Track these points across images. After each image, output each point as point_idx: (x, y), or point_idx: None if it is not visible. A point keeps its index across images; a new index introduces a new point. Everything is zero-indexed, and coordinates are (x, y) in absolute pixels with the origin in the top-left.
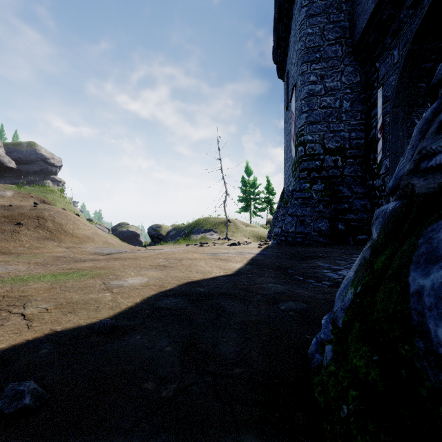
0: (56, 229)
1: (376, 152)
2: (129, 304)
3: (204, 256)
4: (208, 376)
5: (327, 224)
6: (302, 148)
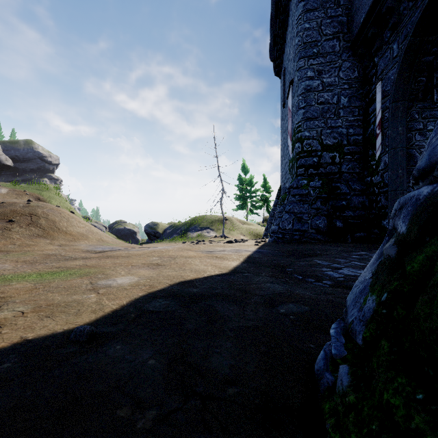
0: (50, 227)
1: (375, 148)
2: (114, 306)
3: (199, 254)
4: (195, 398)
5: (325, 221)
6: (300, 144)
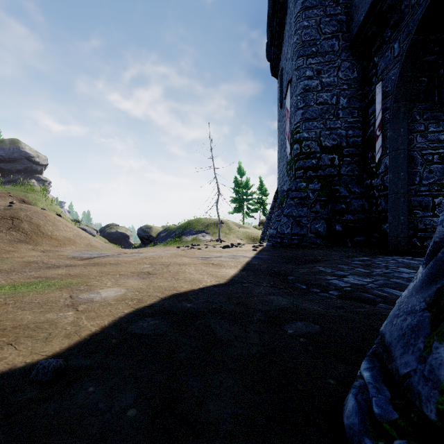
0: (33, 231)
1: (375, 150)
2: (93, 328)
3: (194, 261)
4: None
5: (324, 225)
6: (298, 145)
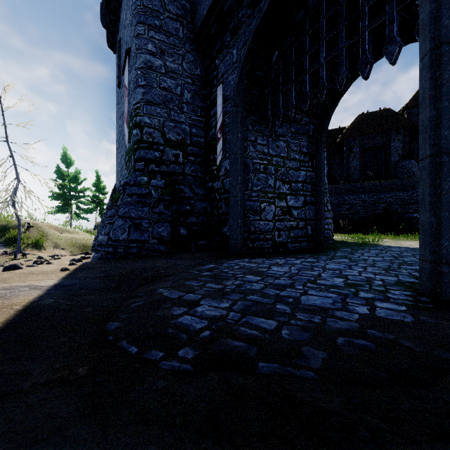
0: None
1: (216, 153)
2: None
3: None
4: None
5: (169, 228)
6: (138, 131)
